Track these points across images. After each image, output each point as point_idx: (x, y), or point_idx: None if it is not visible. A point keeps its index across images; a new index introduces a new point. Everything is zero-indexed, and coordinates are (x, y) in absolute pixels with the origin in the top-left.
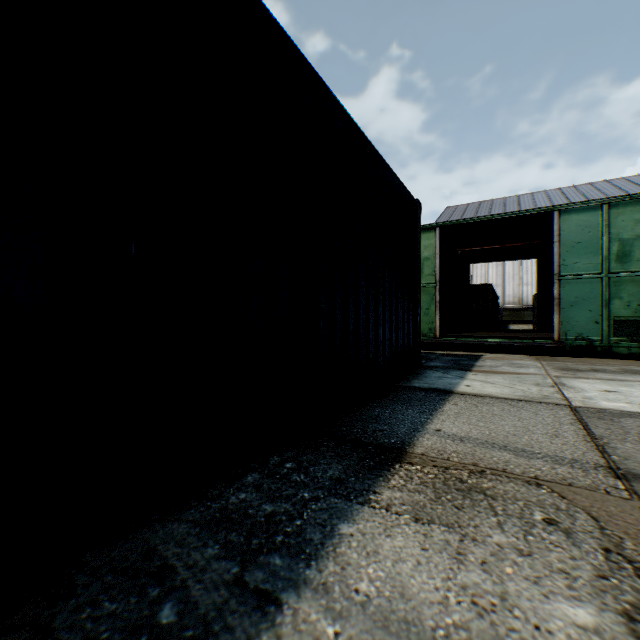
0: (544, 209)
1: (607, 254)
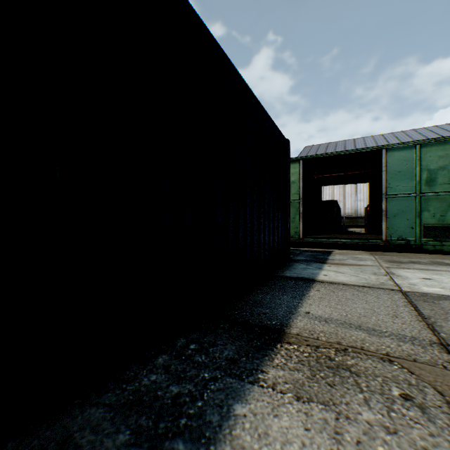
0: (375, 148)
1: (419, 180)
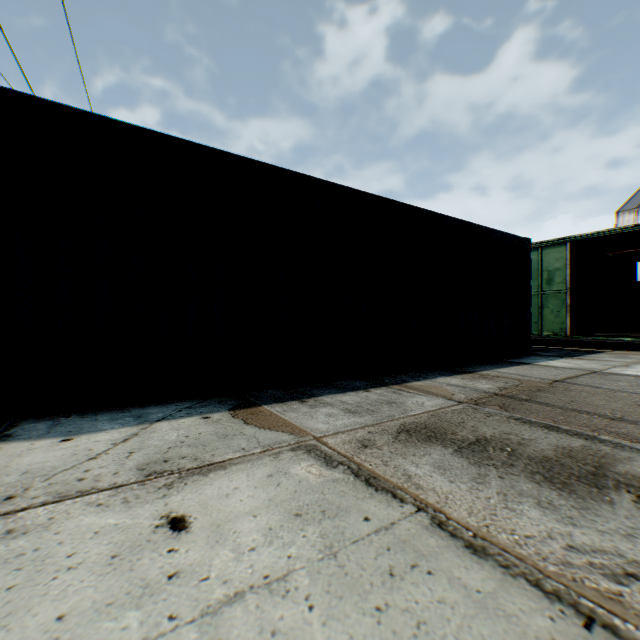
0: None
1: None
